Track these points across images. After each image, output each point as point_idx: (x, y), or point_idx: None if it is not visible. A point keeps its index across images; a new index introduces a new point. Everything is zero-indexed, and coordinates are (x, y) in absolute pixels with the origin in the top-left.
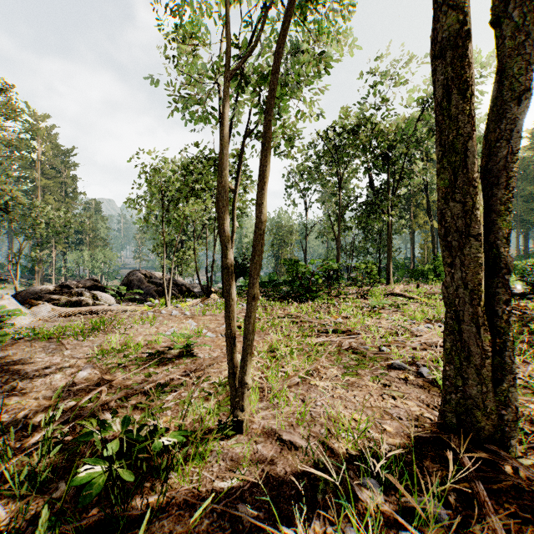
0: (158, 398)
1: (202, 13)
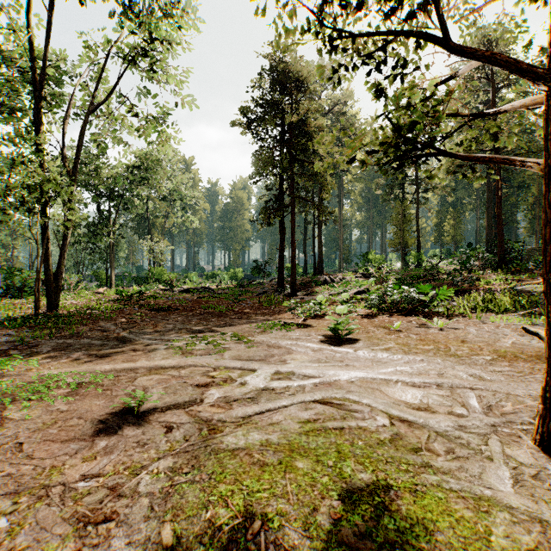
0: None
1: None
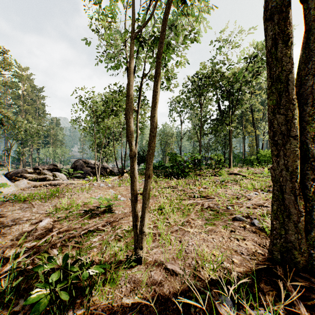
0: (88, 240)
1: (117, 1)
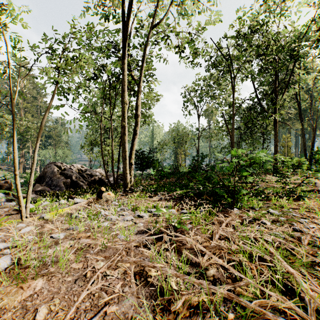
0: None
1: None
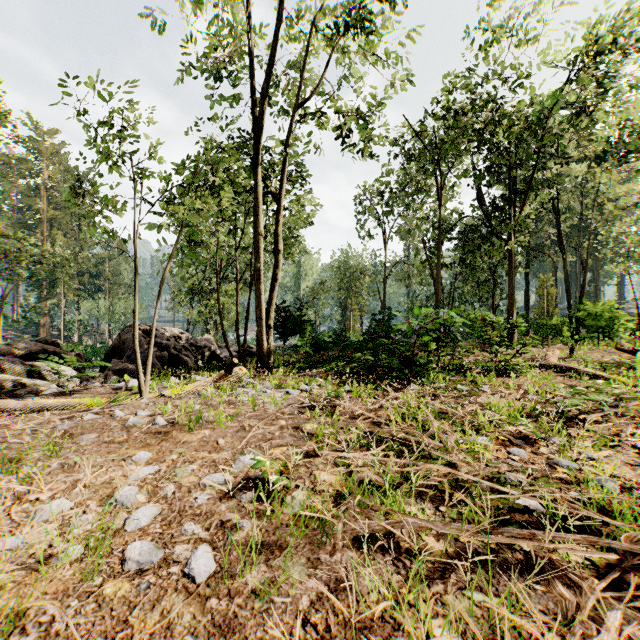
0: None
1: None
